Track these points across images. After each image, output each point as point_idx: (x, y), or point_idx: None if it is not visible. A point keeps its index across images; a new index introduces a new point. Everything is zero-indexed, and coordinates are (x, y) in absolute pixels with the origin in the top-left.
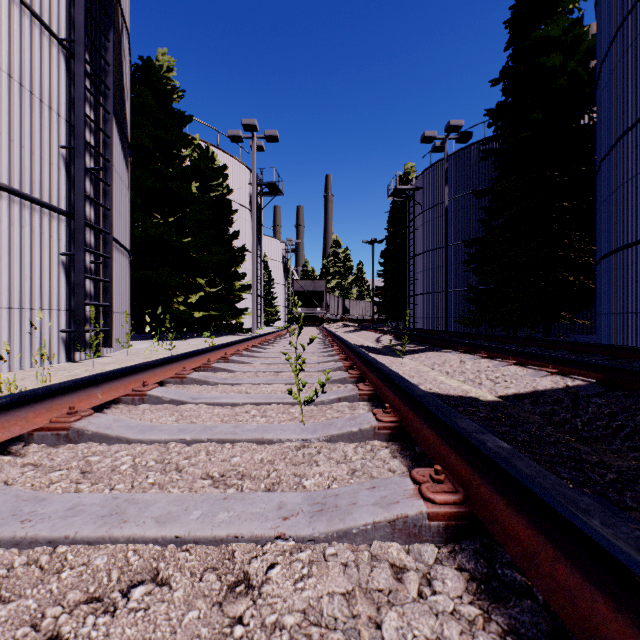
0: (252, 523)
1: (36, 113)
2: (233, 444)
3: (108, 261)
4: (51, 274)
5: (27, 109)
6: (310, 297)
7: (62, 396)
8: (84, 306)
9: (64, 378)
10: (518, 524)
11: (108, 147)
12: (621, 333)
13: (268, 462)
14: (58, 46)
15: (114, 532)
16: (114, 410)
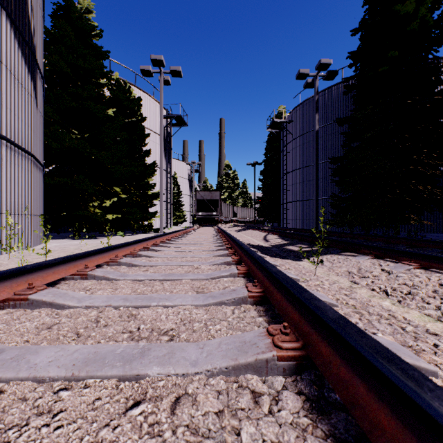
0: None
1: None
2: None
3: None
4: None
5: None
6: (208, 204)
7: None
8: None
9: None
10: None
11: None
12: None
13: None
14: None
15: None
16: None
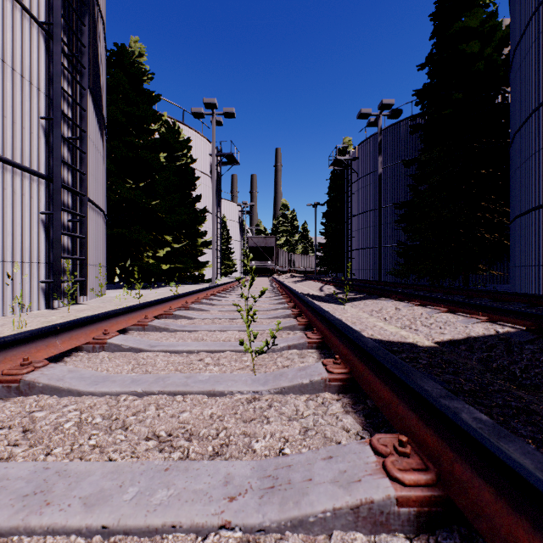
0: (193, 506)
1: (17, 87)
2: (184, 396)
3: (84, 220)
4: (31, 231)
5: (9, 83)
6: (262, 252)
7: (18, 347)
8: (61, 259)
9: (40, 324)
10: (517, 527)
11: (84, 119)
12: (533, 283)
13: (218, 418)
14: (38, 28)
15: (31, 520)
16: (74, 358)
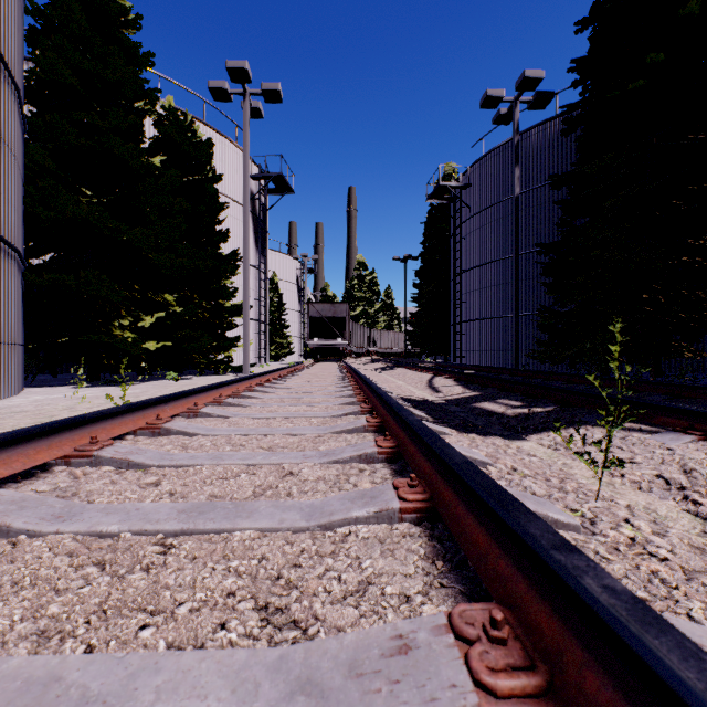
0: None
1: None
2: None
3: None
4: None
5: None
6: (329, 325)
7: None
8: None
9: None
10: None
11: None
12: None
13: None
14: None
15: None
16: None
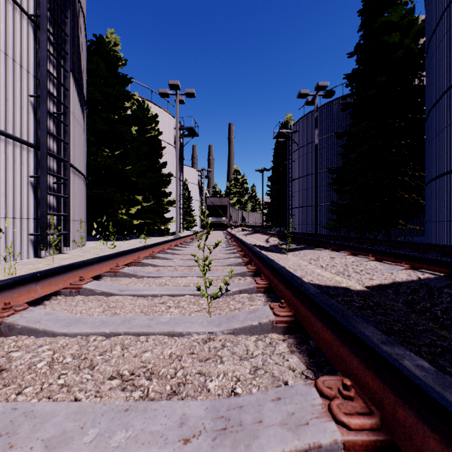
0: (149, 449)
1: (10, 69)
2: (147, 337)
3: (67, 182)
4: (22, 191)
5: (2, 66)
6: (218, 209)
7: (1, 292)
8: (47, 215)
9: (28, 271)
10: None
11: (67, 97)
12: (445, 235)
13: (176, 357)
14: (27, 20)
15: None
16: (53, 301)
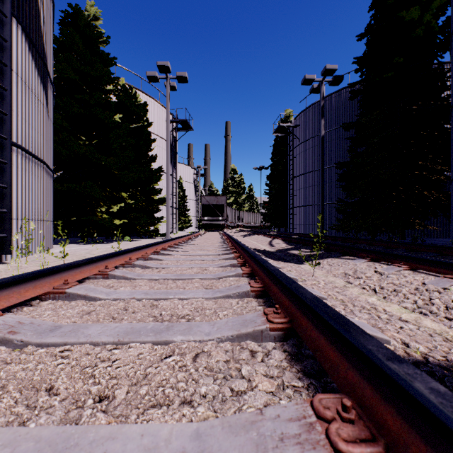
0: None
1: None
2: None
3: (5, 166)
4: None
5: None
6: (214, 209)
7: None
8: None
9: None
10: None
11: (5, 51)
12: None
13: None
14: None
15: None
16: None
